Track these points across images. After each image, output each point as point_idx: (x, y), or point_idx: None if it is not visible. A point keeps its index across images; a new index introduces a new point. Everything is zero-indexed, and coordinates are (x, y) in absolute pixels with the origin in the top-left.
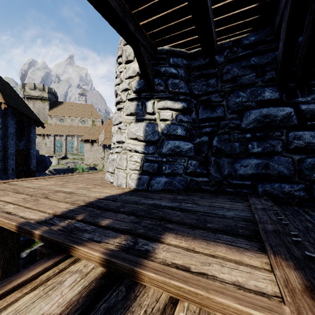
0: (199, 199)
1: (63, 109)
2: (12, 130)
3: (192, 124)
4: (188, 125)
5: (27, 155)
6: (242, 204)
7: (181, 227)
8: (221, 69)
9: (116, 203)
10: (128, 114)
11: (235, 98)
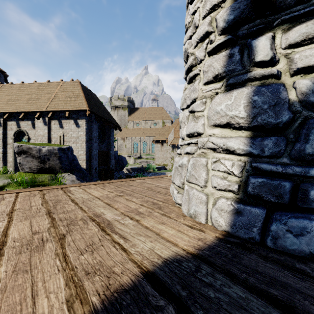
0: None
1: (139, 114)
2: (95, 133)
3: None
4: None
5: (107, 155)
6: None
7: None
8: None
9: None
10: (209, 81)
11: None
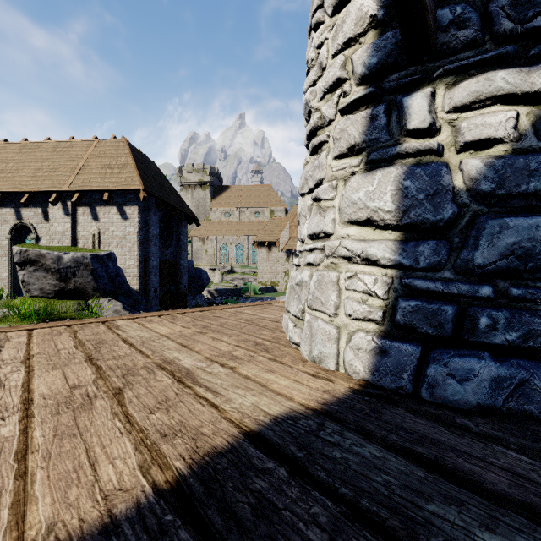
0: None
1: (229, 196)
2: (155, 230)
3: None
4: None
5: (176, 268)
6: None
7: None
8: None
9: (305, 503)
10: (342, 155)
11: None
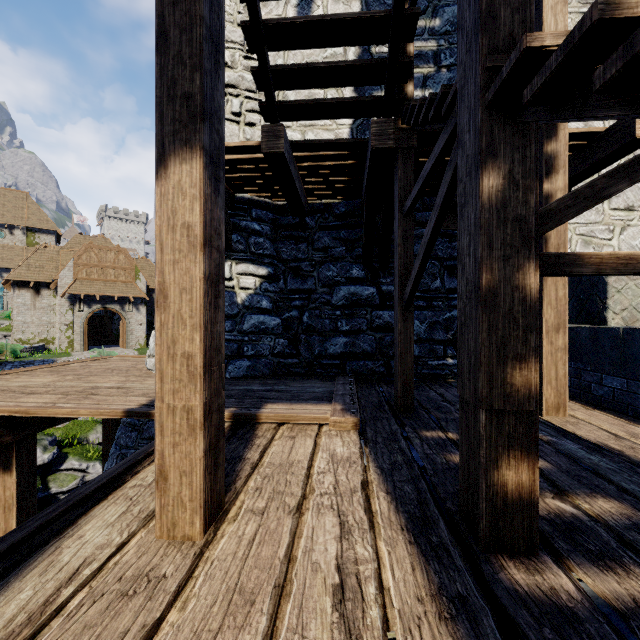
0: (289, 381)
1: None
2: None
3: (279, 295)
4: (275, 296)
5: None
6: (329, 382)
7: (276, 399)
8: (313, 234)
9: None
10: None
11: (326, 271)
